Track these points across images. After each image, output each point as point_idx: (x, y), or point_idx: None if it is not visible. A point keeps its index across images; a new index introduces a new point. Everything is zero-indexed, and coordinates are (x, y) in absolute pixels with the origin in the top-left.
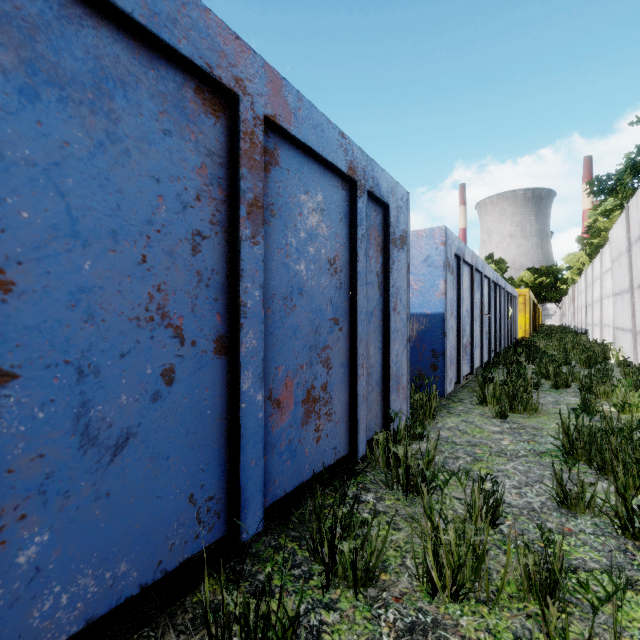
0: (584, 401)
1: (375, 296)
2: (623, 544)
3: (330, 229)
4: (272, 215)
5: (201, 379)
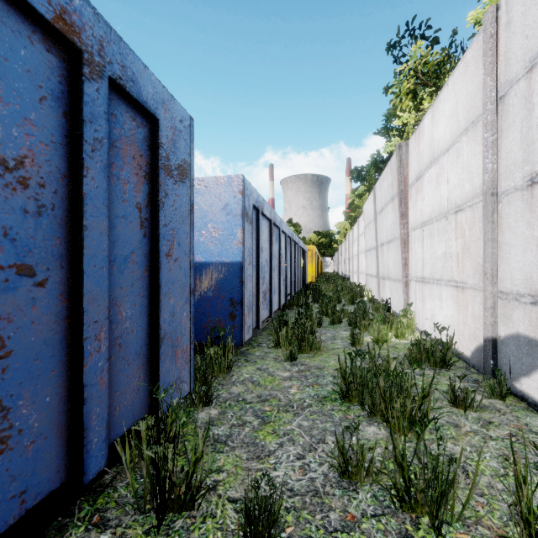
0: (353, 336)
1: (134, 236)
2: (403, 523)
3: (4, 103)
4: None
5: None
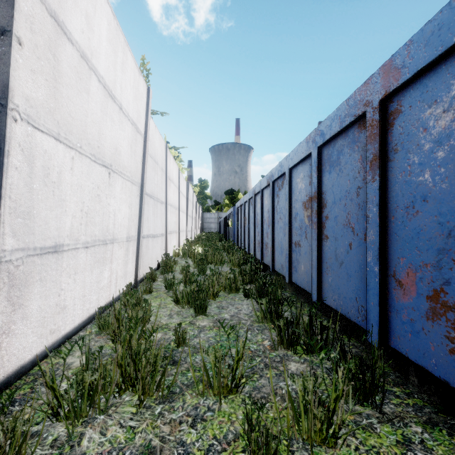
0: None
1: None
2: None
3: None
4: (396, 152)
5: (360, 251)
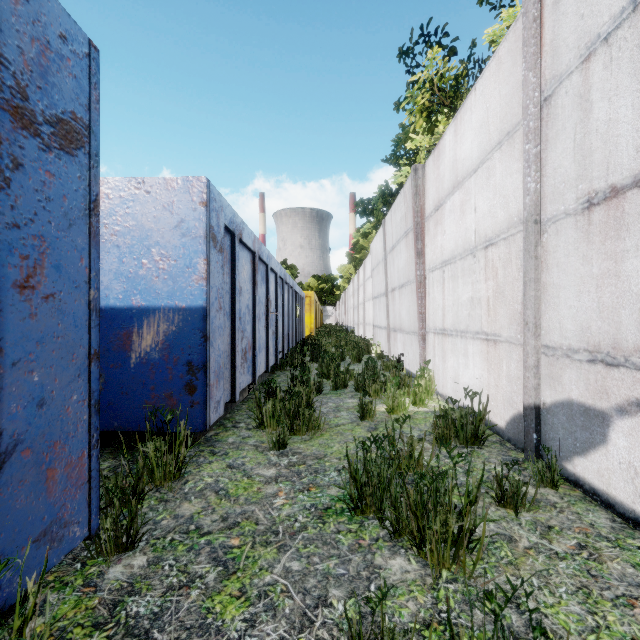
0: (362, 407)
1: None
2: None
3: None
4: None
5: None
